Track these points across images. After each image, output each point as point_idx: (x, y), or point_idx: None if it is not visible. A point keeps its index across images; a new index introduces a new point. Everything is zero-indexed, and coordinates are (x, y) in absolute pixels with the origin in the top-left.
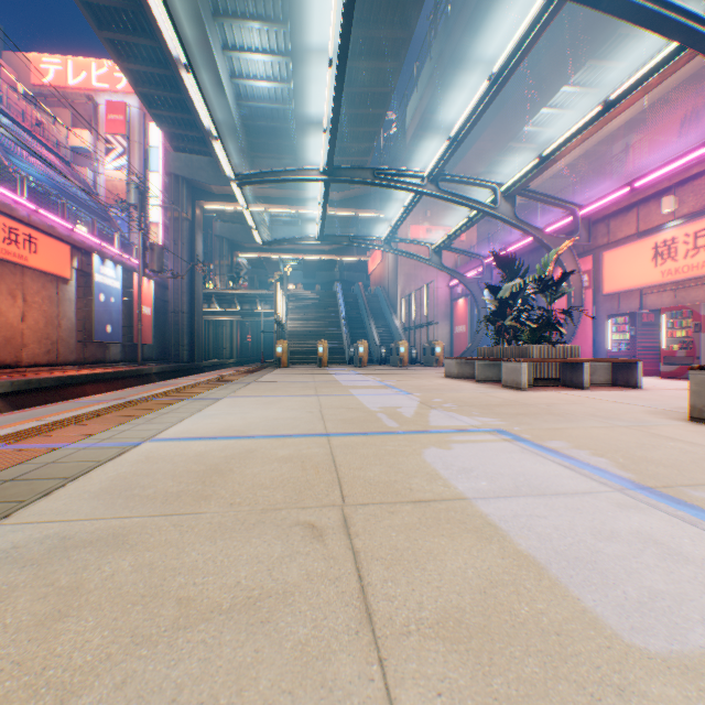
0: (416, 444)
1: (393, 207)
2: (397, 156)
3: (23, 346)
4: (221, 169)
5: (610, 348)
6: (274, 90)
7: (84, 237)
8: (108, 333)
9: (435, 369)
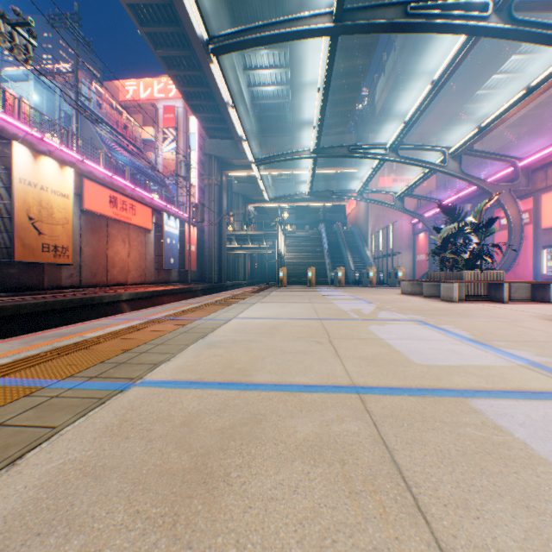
0: (366, 324)
1: (365, 164)
2: (368, 125)
3: (129, 272)
4: (239, 148)
5: (545, 273)
6: (277, 91)
7: (158, 202)
8: (171, 263)
9: (396, 289)
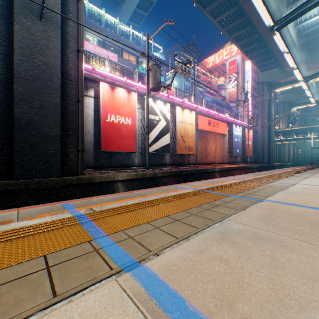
0: None
1: None
2: None
3: (215, 157)
4: (285, 70)
5: None
6: None
7: (229, 119)
8: (236, 152)
9: None
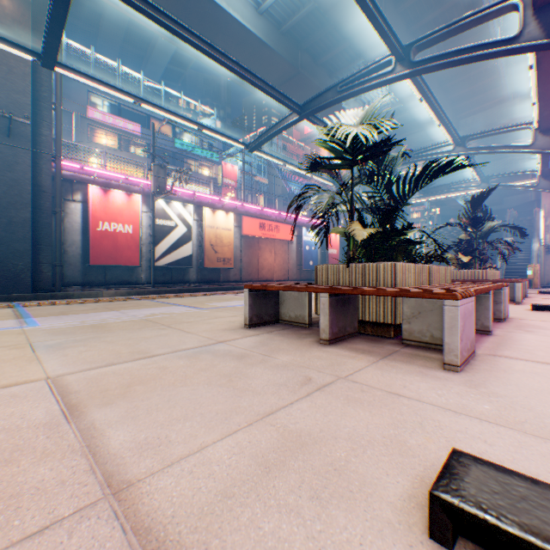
0: None
1: None
2: None
3: (274, 272)
4: None
5: None
6: (392, 99)
7: (300, 219)
8: (310, 265)
9: None
